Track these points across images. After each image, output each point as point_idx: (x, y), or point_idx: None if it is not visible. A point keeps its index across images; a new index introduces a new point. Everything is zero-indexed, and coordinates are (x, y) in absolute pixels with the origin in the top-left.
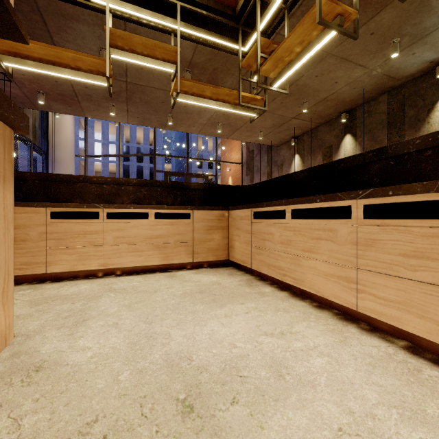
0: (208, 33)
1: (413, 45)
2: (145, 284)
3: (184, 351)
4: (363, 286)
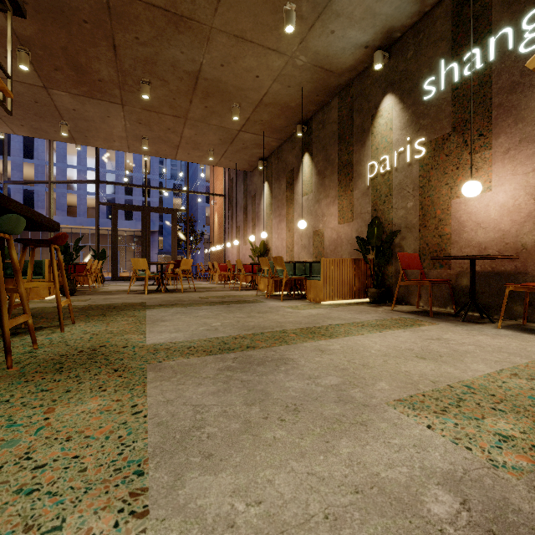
0: None
1: (322, 17)
2: None
3: None
4: None
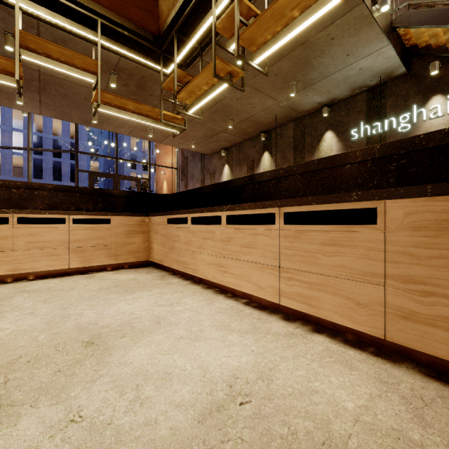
0: (131, 51)
1: (305, 89)
2: (61, 284)
3: (92, 320)
4: (226, 268)
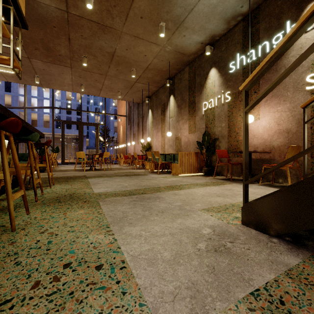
0: None
1: (179, 29)
2: None
3: None
4: None
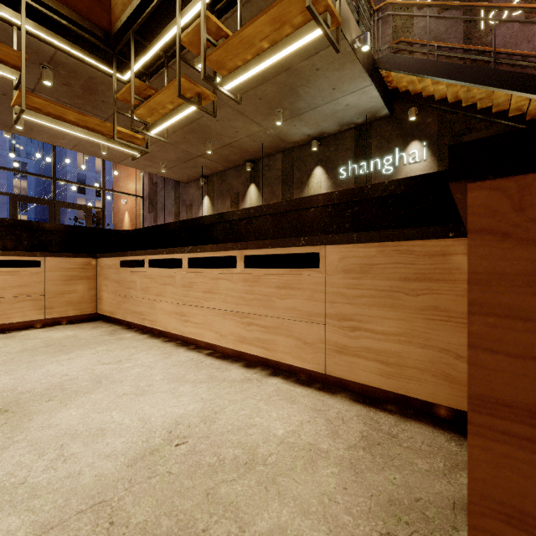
0: (71, 46)
1: (293, 119)
2: None
3: (8, 387)
4: (188, 317)
